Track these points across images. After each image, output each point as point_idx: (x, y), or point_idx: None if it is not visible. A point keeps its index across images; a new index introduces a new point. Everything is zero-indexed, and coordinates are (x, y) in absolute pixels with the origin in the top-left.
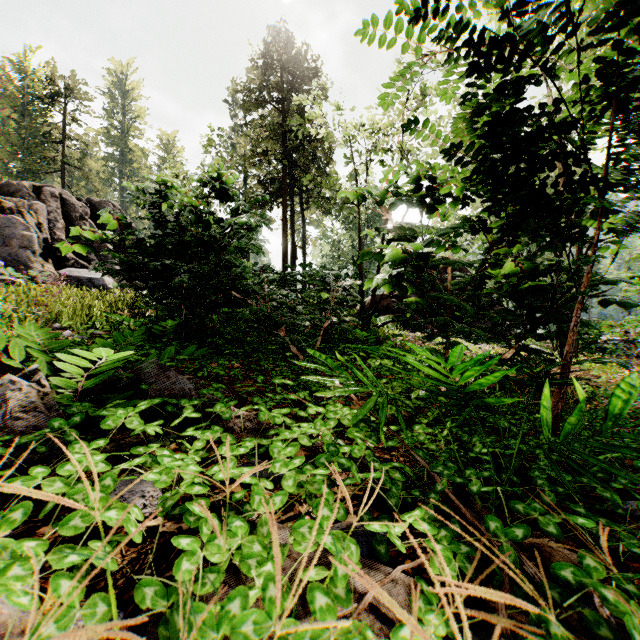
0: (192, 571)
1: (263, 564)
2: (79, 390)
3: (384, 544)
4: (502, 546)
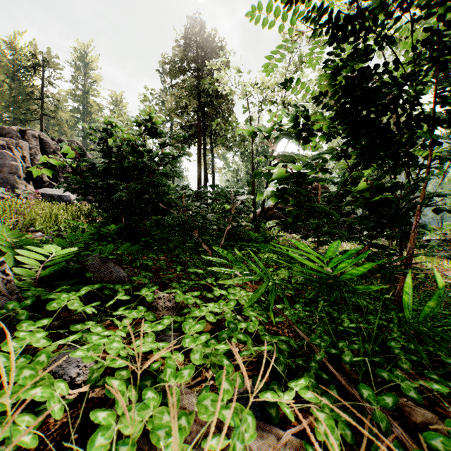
0: (105, 445)
1: (171, 434)
2: (37, 278)
3: (275, 407)
4: (375, 412)
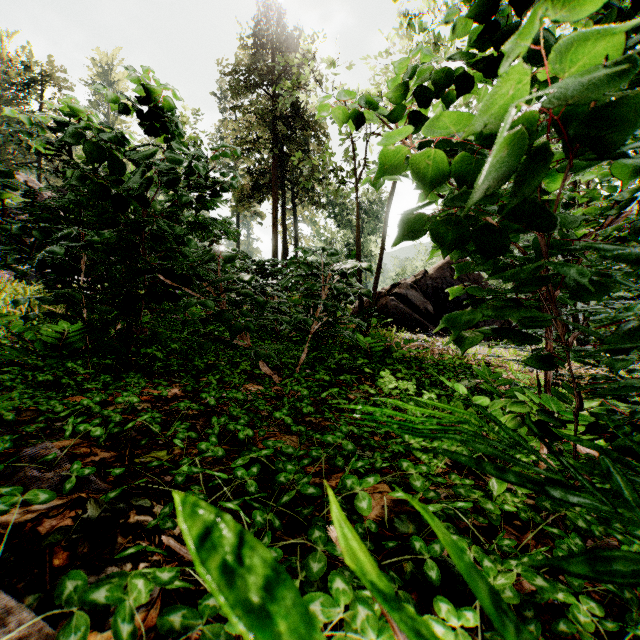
0: None
1: None
2: None
3: None
4: None
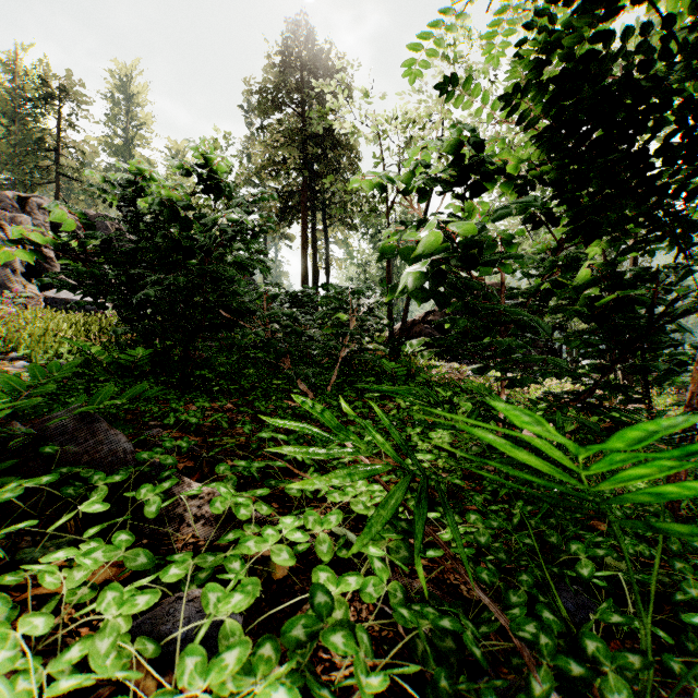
0: None
1: None
2: None
3: None
4: None
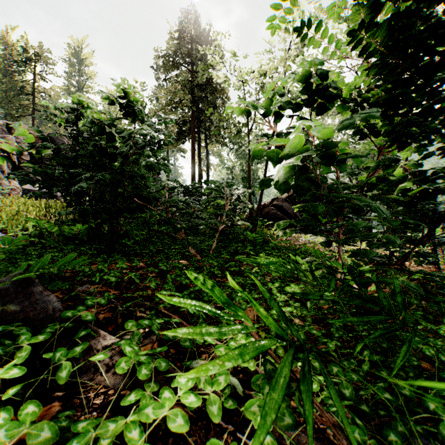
0: None
1: None
2: None
3: None
4: None
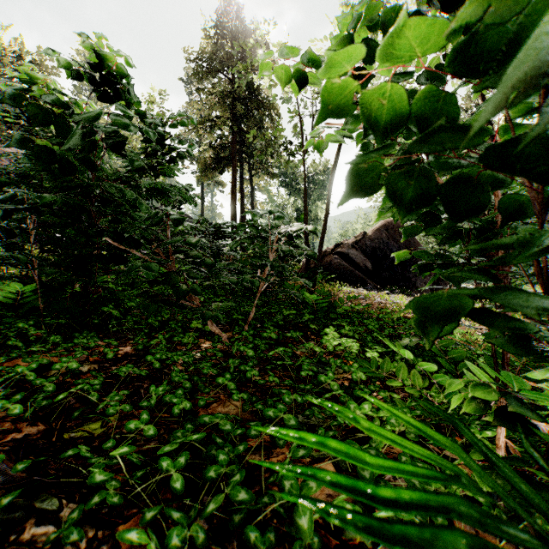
0: None
1: None
2: None
3: None
4: None
